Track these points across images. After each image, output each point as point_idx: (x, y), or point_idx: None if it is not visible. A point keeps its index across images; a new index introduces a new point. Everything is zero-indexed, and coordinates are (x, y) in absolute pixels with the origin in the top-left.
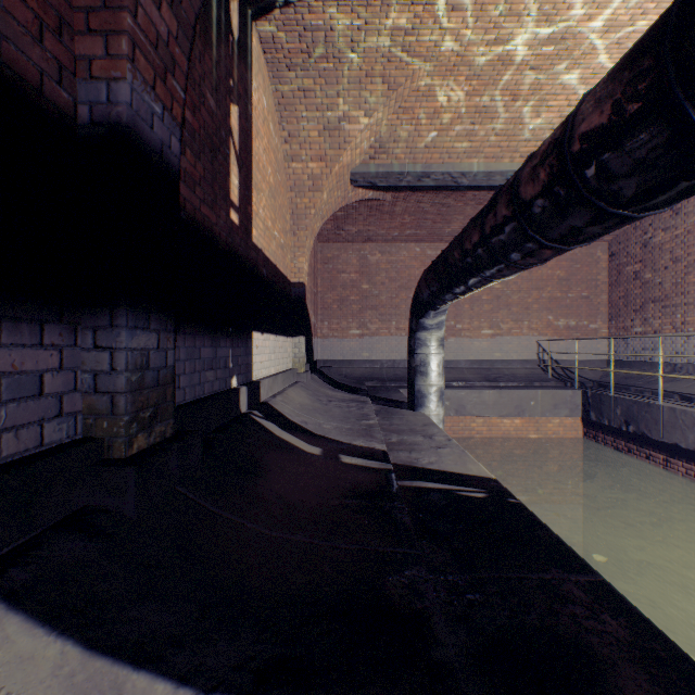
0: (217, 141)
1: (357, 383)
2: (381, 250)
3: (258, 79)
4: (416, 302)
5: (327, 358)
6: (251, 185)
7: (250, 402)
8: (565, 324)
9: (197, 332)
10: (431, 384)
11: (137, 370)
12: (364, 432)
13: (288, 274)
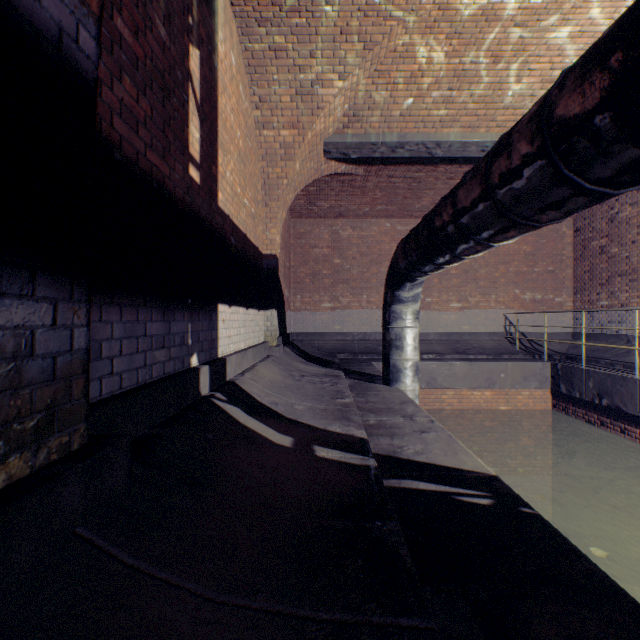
0: (171, 81)
1: (330, 356)
2: (352, 225)
3: (225, 31)
4: (392, 274)
5: (300, 331)
6: (216, 143)
7: (213, 382)
8: (531, 297)
9: (140, 304)
10: (407, 359)
11: (4, 360)
12: (340, 414)
13: (259, 245)
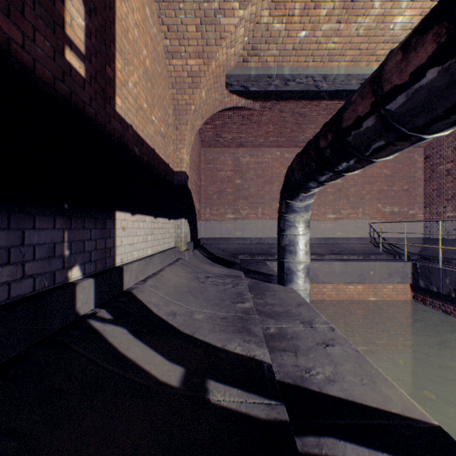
0: None
1: (232, 257)
2: (250, 153)
3: None
4: (287, 186)
5: (209, 236)
6: (112, 45)
7: (101, 296)
8: (390, 210)
9: None
10: (299, 262)
11: None
12: (240, 324)
13: (170, 162)
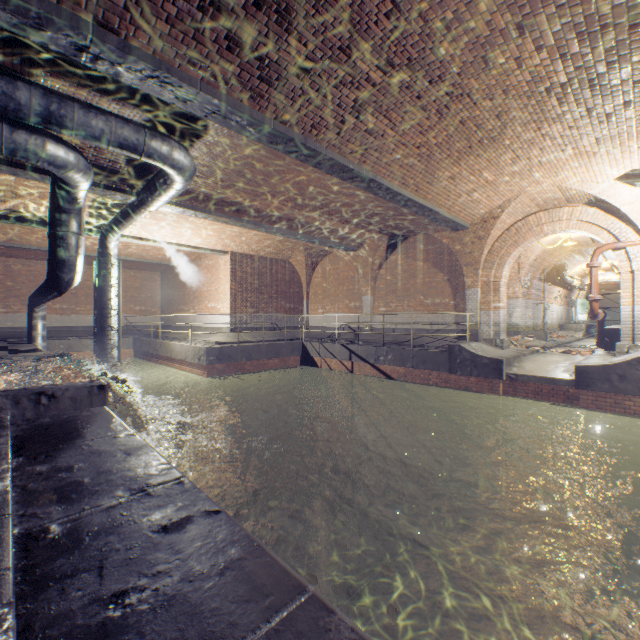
0: None
1: (3, 339)
2: (23, 263)
3: None
4: (31, 303)
5: None
6: None
7: None
8: (140, 309)
9: None
10: (39, 334)
11: None
12: (2, 345)
13: None
